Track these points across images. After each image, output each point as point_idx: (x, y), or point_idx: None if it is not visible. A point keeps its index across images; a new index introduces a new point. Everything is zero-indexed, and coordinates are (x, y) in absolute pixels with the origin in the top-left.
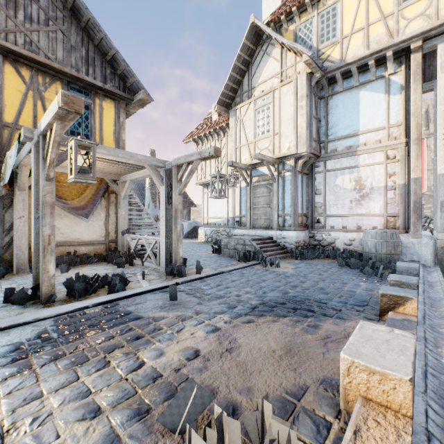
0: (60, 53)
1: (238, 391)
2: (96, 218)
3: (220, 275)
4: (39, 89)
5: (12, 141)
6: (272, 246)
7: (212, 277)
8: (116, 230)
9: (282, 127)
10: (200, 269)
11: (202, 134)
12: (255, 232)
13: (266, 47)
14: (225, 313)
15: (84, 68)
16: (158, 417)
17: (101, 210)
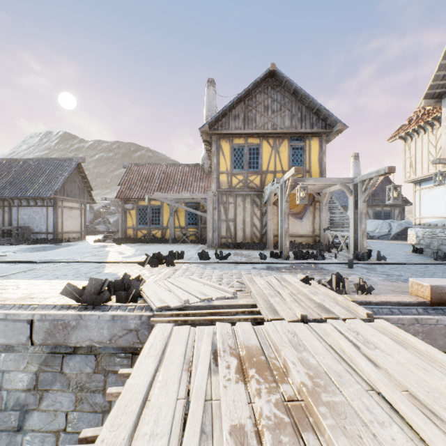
0: (286, 123)
1: None
2: (306, 220)
3: (401, 265)
4: (276, 147)
5: (265, 180)
6: None
7: (391, 265)
8: (319, 228)
9: None
10: (380, 257)
11: (410, 130)
12: None
13: None
14: (381, 277)
15: (299, 124)
16: (327, 282)
17: (309, 214)
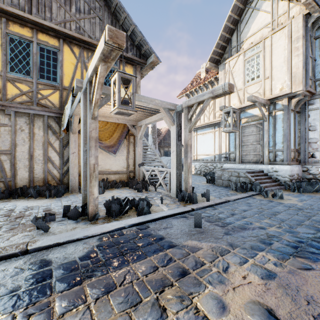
0: (97, 33)
1: None
2: (121, 154)
3: (227, 203)
4: (84, 61)
5: (68, 100)
6: (265, 179)
7: (221, 205)
8: (133, 163)
9: (273, 71)
10: (209, 197)
11: (193, 90)
12: (244, 166)
13: (255, 3)
14: (265, 251)
15: None
16: None
17: (124, 148)
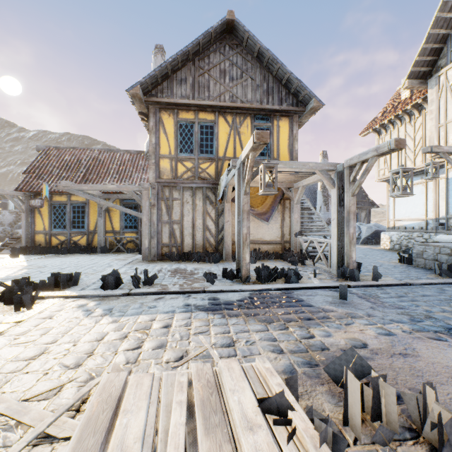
0: (249, 95)
1: (407, 387)
2: (274, 222)
3: (406, 286)
4: (236, 127)
5: (222, 169)
6: None
7: (393, 287)
8: (289, 232)
9: None
10: (377, 276)
11: (386, 121)
12: None
13: None
14: (404, 323)
15: (265, 99)
16: (324, 367)
17: (278, 215)
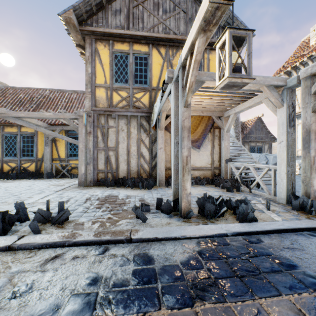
0: (181, 28)
1: None
2: (204, 149)
3: None
4: (169, 59)
5: (156, 99)
6: None
7: None
8: (219, 159)
9: None
10: None
11: (298, 63)
12: None
13: None
14: None
15: None
16: None
17: (208, 143)
